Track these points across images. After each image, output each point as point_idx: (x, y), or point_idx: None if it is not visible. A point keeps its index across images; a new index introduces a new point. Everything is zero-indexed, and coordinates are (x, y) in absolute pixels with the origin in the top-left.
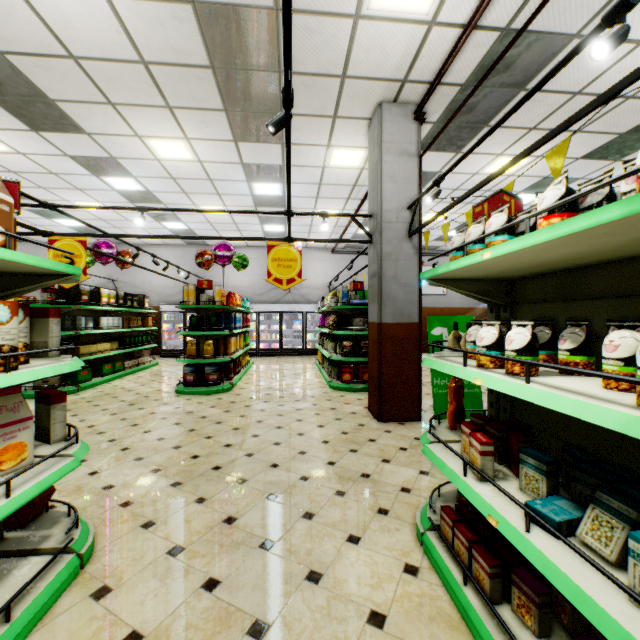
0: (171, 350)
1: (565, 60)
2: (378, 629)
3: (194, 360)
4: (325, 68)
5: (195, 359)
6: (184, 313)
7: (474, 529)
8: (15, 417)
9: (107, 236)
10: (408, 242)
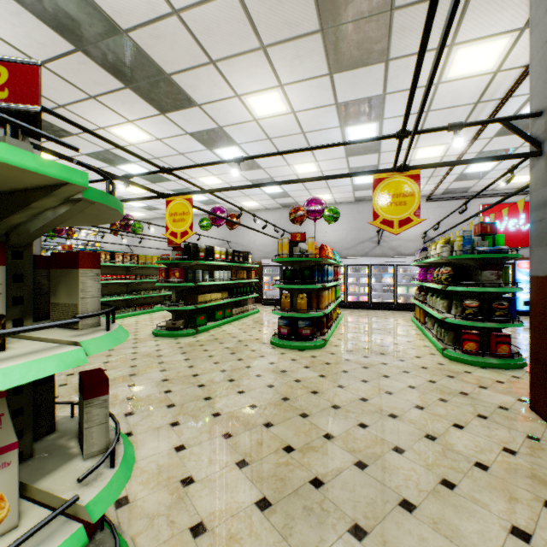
0: (269, 299)
1: None
2: None
3: (288, 313)
4: None
5: (288, 312)
6: (280, 267)
7: None
8: None
9: (209, 191)
10: None
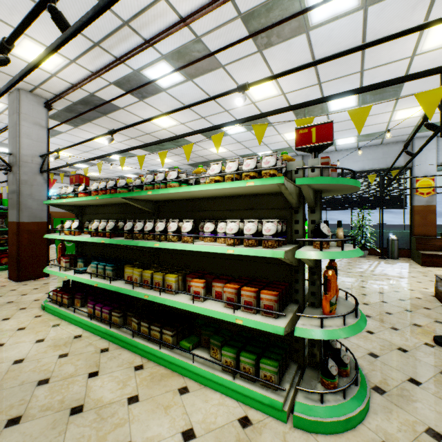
0: None
1: (101, 136)
2: (23, 330)
3: None
4: None
5: None
6: None
7: (65, 292)
8: None
9: None
10: (40, 176)
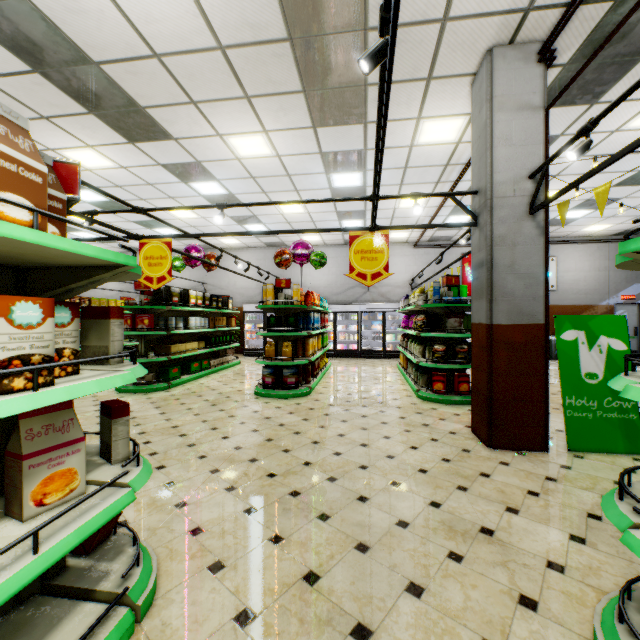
0: (252, 349)
1: None
2: None
3: (272, 362)
4: (421, 12)
5: (273, 361)
6: (264, 313)
7: None
8: (63, 438)
9: (189, 236)
10: (529, 220)
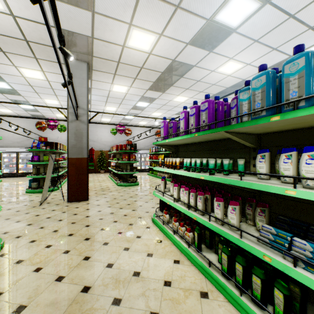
0: None
1: None
2: None
3: None
4: None
5: None
6: None
7: None
8: None
9: None
10: None
